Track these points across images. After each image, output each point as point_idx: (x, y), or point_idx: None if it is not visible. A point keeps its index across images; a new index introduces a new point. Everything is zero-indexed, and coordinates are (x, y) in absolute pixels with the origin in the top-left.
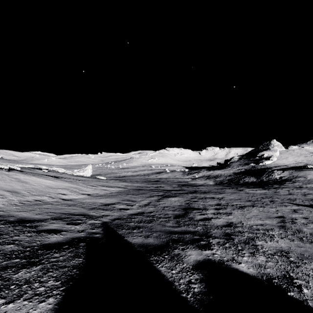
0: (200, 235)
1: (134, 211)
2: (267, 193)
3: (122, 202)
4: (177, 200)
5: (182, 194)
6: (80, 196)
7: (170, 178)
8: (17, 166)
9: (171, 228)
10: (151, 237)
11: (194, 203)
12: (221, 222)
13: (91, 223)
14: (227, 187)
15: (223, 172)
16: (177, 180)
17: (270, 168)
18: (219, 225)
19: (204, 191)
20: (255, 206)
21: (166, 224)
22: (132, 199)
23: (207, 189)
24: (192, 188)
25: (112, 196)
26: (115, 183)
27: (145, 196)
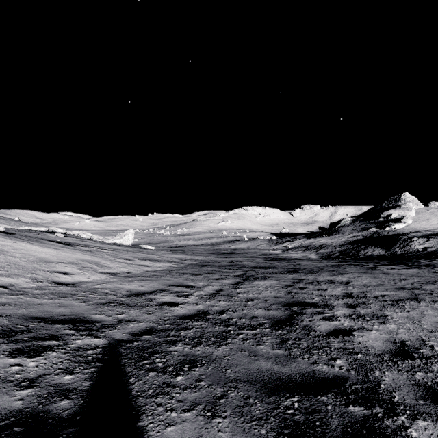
0: (363, 399)
1: (190, 308)
2: (423, 275)
3: (168, 288)
4: (269, 285)
5: (275, 275)
6: (95, 276)
7: (250, 249)
8: (20, 228)
9: (274, 366)
10: (223, 416)
11: (302, 292)
12: (380, 341)
13: (77, 348)
14: (344, 262)
15: (329, 240)
16: (261, 252)
17: (405, 234)
18: (381, 351)
19: (310, 270)
20: (421, 300)
21: (257, 348)
22: (189, 283)
23: (314, 265)
24: (288, 263)
25: (154, 277)
26: (166, 255)
27: (213, 278)
